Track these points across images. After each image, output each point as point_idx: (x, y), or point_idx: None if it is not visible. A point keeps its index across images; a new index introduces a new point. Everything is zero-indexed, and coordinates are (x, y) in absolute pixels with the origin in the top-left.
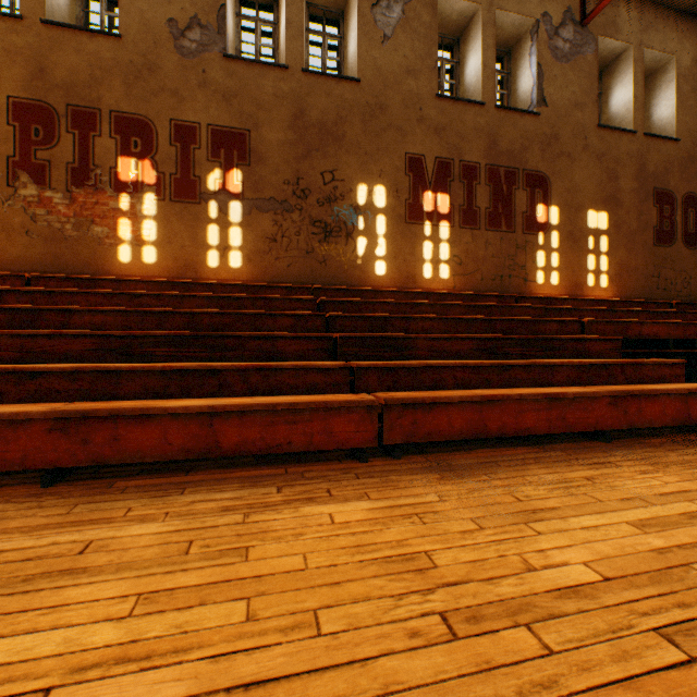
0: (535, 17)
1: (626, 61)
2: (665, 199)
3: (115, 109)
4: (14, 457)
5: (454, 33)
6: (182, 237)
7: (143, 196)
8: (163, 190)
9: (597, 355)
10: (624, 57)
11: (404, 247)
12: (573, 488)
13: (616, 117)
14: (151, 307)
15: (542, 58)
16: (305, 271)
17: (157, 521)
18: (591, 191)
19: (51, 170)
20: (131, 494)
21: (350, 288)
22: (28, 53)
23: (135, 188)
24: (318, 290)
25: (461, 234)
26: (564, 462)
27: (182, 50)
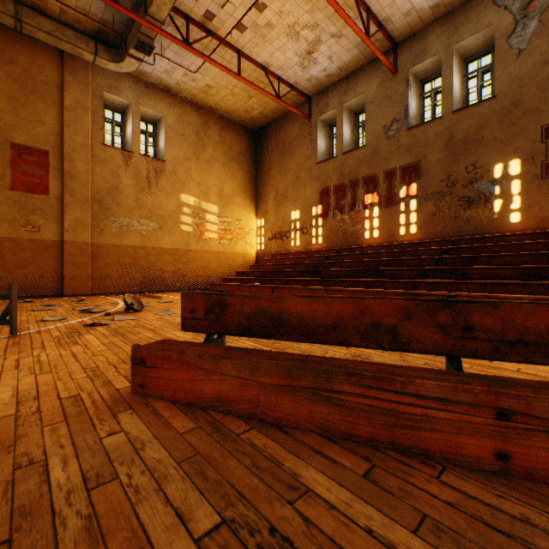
0: None
1: None
2: None
3: (363, 176)
4: None
5: None
6: (388, 223)
7: (373, 209)
8: (381, 204)
9: None
10: None
11: (539, 198)
12: None
13: None
14: (369, 258)
15: None
16: (453, 229)
17: None
18: None
19: (344, 208)
20: None
21: (478, 236)
22: (338, 168)
23: (370, 206)
24: (455, 240)
25: None
26: None
27: (388, 137)
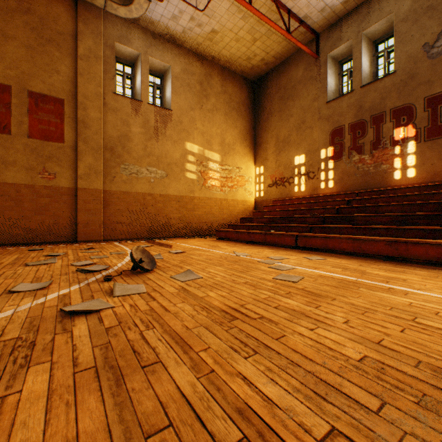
0: None
1: None
2: None
3: (392, 107)
4: (374, 251)
5: None
6: (431, 159)
7: (406, 144)
8: (419, 137)
9: None
10: None
11: None
12: None
13: None
14: (413, 200)
15: None
16: None
17: (424, 271)
18: None
19: (363, 146)
20: (413, 266)
21: None
22: (355, 103)
23: (402, 142)
24: None
25: None
26: None
27: (431, 56)
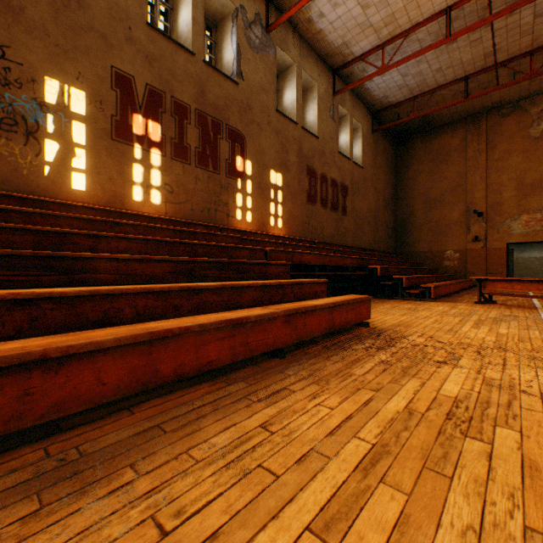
0: (235, 5)
1: (293, 73)
2: (313, 174)
3: None
4: None
5: None
6: None
7: None
8: None
9: (276, 276)
10: (291, 70)
11: (110, 165)
12: (248, 456)
13: (287, 110)
14: None
15: (241, 40)
16: None
17: None
18: (273, 156)
19: None
20: None
21: (26, 196)
22: None
23: None
24: None
25: (173, 165)
26: (245, 400)
27: None
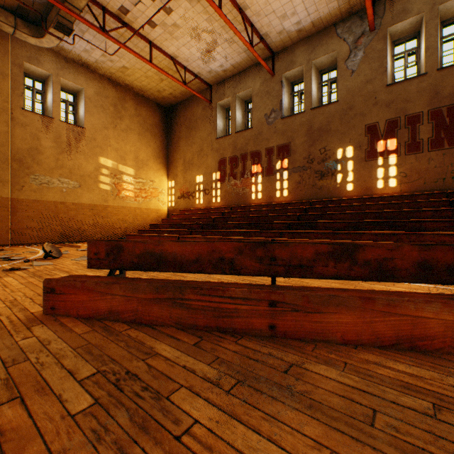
0: None
1: None
2: None
3: (251, 151)
4: None
5: (413, 31)
6: (268, 188)
7: (258, 177)
8: (263, 173)
9: (433, 230)
10: None
11: (364, 174)
12: None
13: None
14: (254, 214)
15: None
16: (312, 194)
17: None
18: None
19: (237, 175)
20: None
21: (327, 199)
22: (232, 143)
23: (256, 175)
24: (312, 202)
25: (405, 159)
26: None
27: (268, 123)
